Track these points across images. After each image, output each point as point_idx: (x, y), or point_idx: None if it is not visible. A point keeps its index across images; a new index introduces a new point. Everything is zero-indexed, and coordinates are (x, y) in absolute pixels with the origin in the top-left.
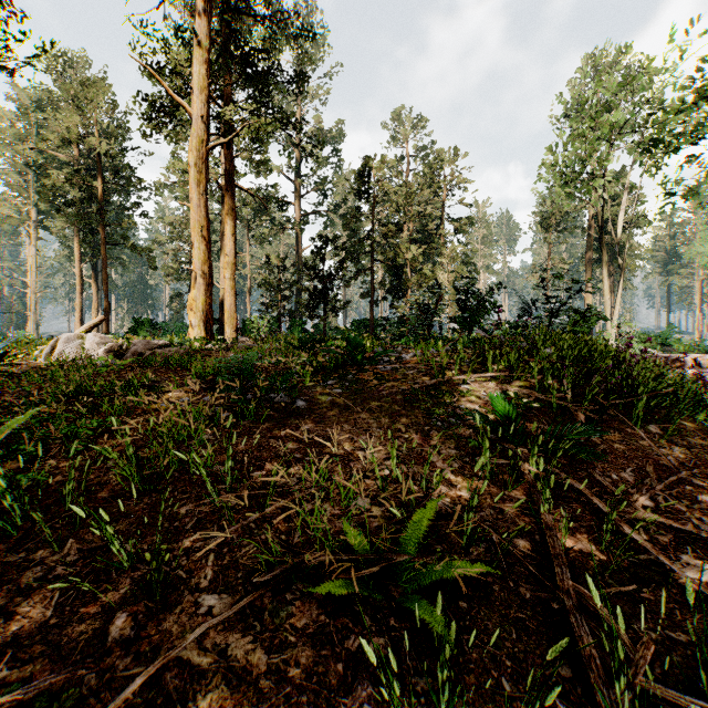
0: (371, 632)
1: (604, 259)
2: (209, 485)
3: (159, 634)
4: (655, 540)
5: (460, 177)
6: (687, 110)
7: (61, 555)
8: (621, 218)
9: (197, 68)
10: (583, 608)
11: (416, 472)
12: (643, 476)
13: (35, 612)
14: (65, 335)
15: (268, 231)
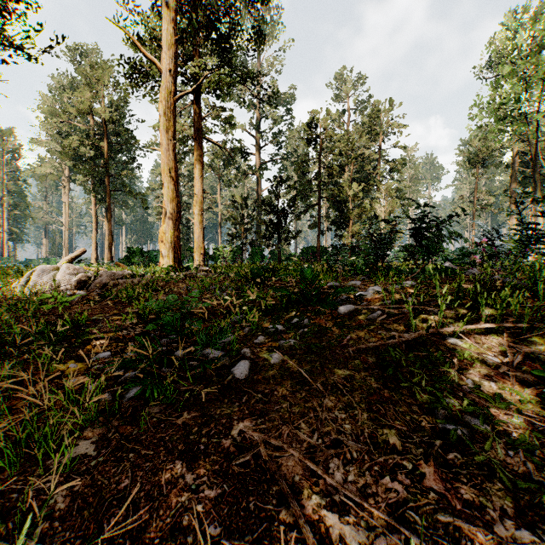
0: None
1: (537, 189)
2: None
3: None
4: None
5: (395, 123)
6: None
7: None
8: None
9: (166, 29)
10: None
11: None
12: None
13: None
14: (41, 267)
15: (234, 177)
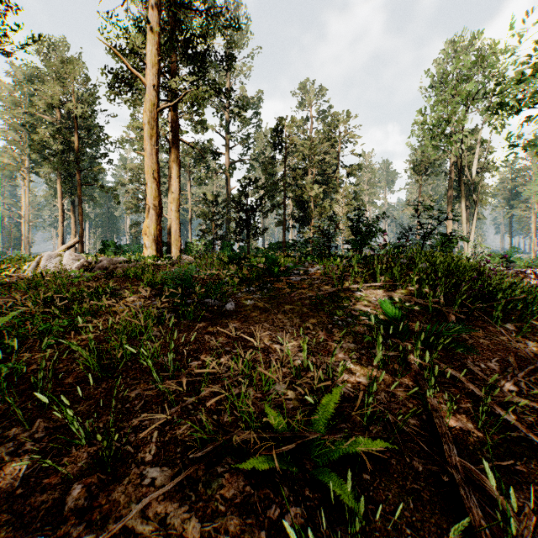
0: (289, 501)
1: (462, 196)
2: (155, 373)
3: (109, 503)
4: (521, 419)
5: (352, 133)
6: (527, 80)
7: (31, 433)
8: (475, 164)
9: (150, 48)
10: (468, 480)
11: (323, 362)
12: (505, 365)
13: (5, 483)
14: (47, 254)
15: (204, 175)
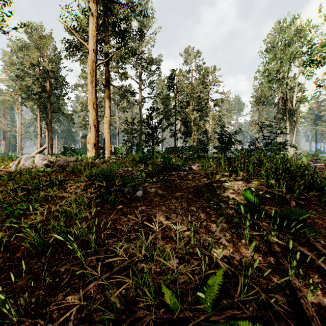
0: None
1: (287, 118)
2: (79, 253)
3: None
4: None
5: (217, 79)
6: None
7: None
8: (295, 98)
9: (91, 26)
10: None
11: (204, 240)
12: None
13: None
14: (25, 156)
15: (126, 106)
